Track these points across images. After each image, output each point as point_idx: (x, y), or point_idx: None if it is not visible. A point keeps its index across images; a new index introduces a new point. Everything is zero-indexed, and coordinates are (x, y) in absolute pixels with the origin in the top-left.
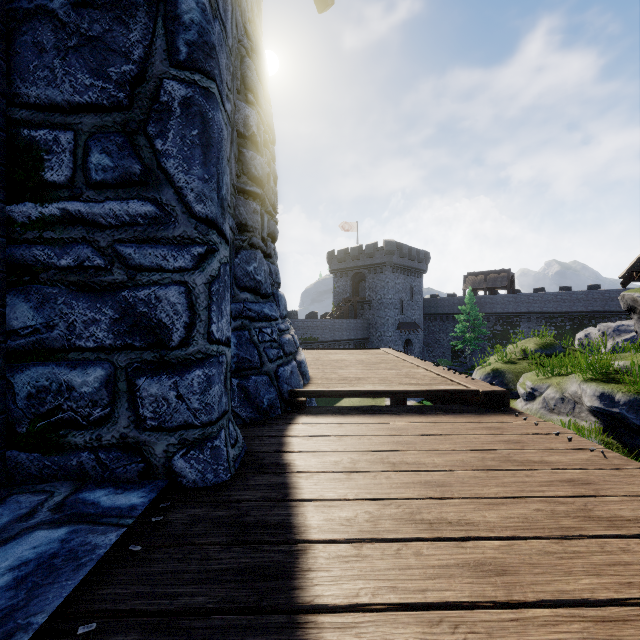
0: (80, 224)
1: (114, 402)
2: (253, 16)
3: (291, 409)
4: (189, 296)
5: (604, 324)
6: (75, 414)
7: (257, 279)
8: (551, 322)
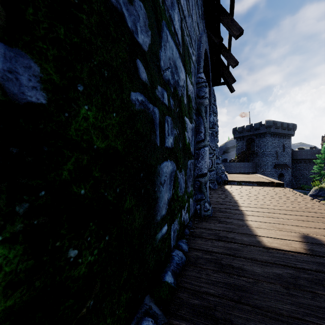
0: None
1: None
2: (213, 89)
3: (224, 184)
4: (212, 161)
5: None
6: None
7: (216, 155)
8: None
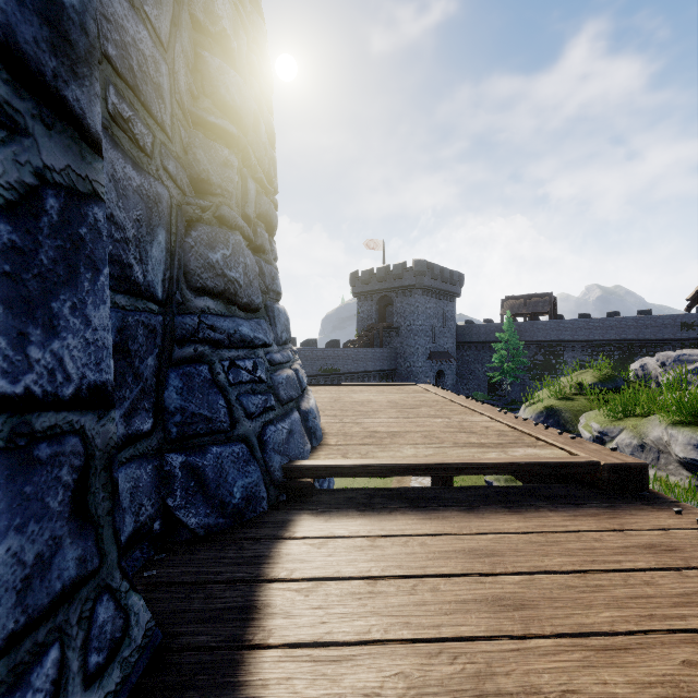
0: None
1: None
2: None
3: (287, 497)
4: None
5: (663, 353)
6: None
7: (229, 276)
8: (598, 351)
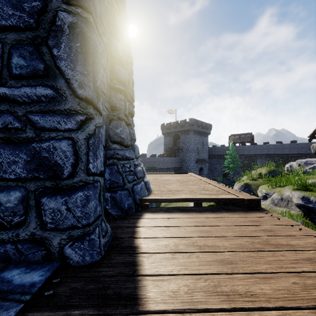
0: (5, 101)
1: (27, 213)
2: None
3: (140, 209)
4: (74, 146)
5: (299, 160)
6: (2, 220)
7: (122, 137)
8: (272, 159)
